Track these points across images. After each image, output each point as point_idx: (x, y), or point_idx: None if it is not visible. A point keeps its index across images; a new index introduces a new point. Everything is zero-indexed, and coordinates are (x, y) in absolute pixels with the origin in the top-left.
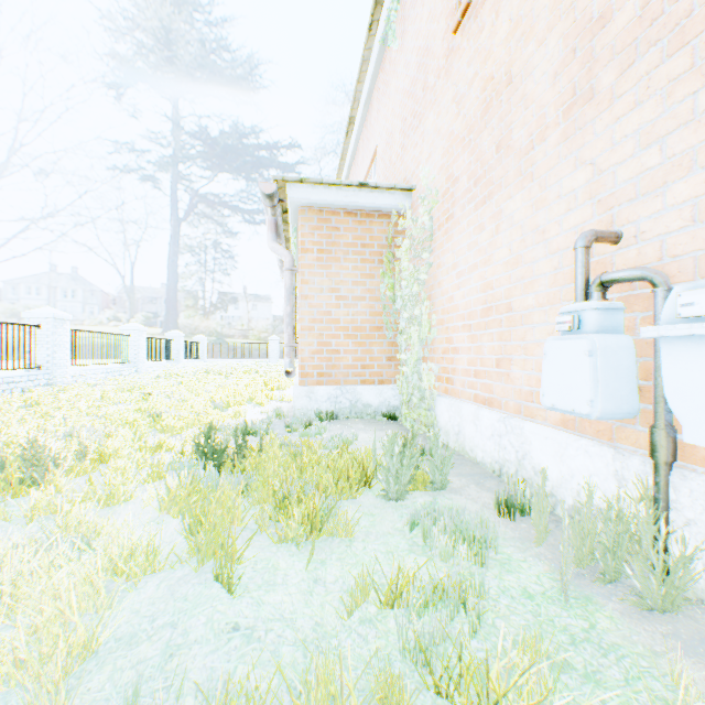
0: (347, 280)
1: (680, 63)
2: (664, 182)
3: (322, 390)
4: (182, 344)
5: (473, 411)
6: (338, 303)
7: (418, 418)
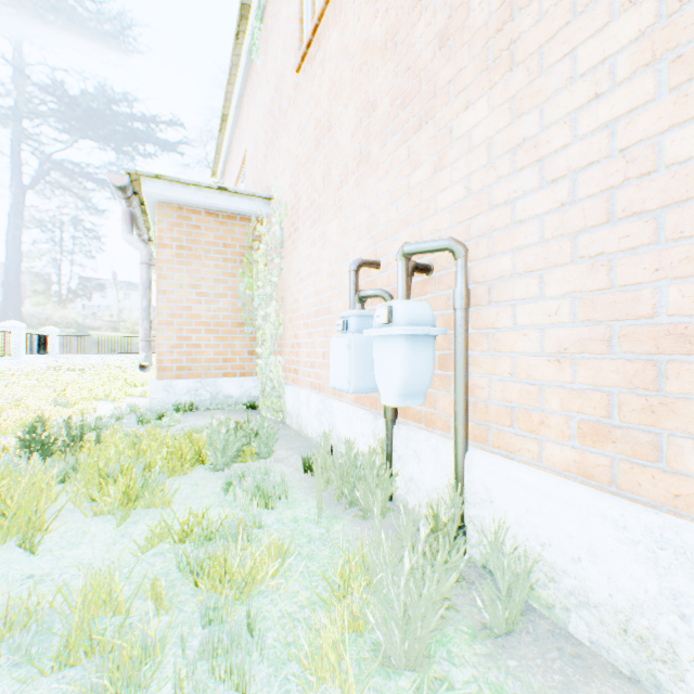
0: (209, 277)
1: (404, 153)
2: (398, 231)
3: (181, 383)
4: (23, 337)
5: (307, 396)
6: (200, 299)
7: (271, 405)
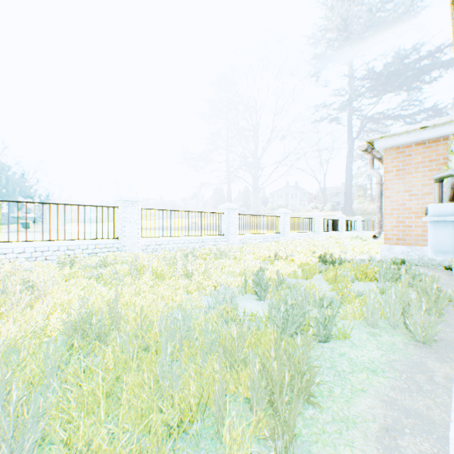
0: (416, 184)
1: None
2: None
3: (397, 248)
4: (343, 222)
5: None
6: (410, 198)
7: None
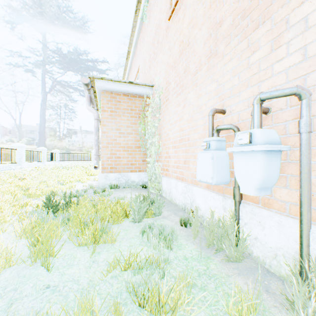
0: (124, 125)
1: (244, 45)
2: (239, 91)
3: (112, 175)
4: (46, 153)
5: (175, 183)
6: (120, 135)
7: (154, 186)
